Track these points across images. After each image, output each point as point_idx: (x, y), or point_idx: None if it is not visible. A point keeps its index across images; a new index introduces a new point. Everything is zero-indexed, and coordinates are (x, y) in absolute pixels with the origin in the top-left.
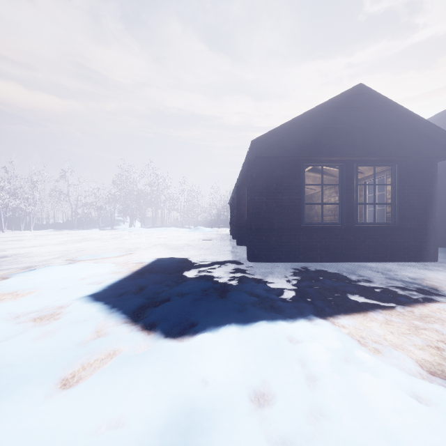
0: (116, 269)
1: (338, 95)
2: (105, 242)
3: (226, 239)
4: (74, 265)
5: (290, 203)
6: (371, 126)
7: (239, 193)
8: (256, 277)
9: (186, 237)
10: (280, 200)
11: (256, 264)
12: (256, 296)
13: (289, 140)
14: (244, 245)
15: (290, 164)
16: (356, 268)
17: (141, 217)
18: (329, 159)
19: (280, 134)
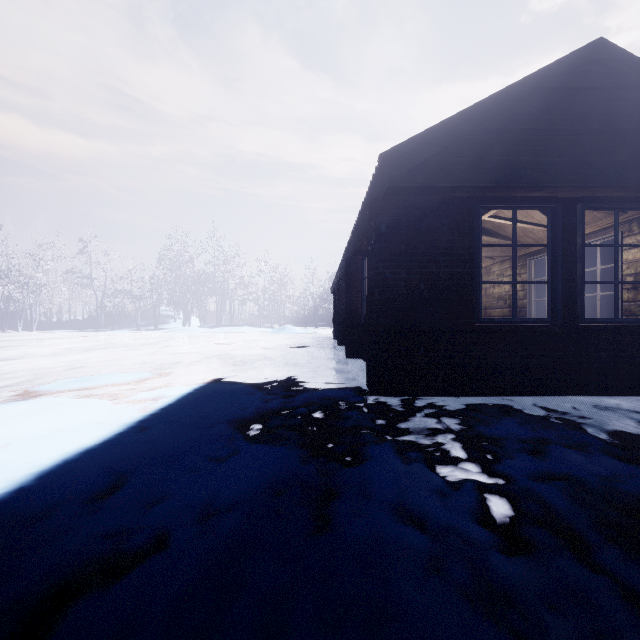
0: (101, 415)
1: (555, 62)
2: (130, 352)
3: (327, 346)
4: (15, 408)
5: (452, 281)
6: (618, 126)
7: (349, 269)
8: (397, 438)
9: (264, 343)
10: (433, 275)
11: (387, 401)
12: (415, 523)
13: (455, 154)
14: (358, 358)
15: (452, 205)
16: (594, 412)
17: (200, 311)
18: (528, 197)
19: (437, 142)
